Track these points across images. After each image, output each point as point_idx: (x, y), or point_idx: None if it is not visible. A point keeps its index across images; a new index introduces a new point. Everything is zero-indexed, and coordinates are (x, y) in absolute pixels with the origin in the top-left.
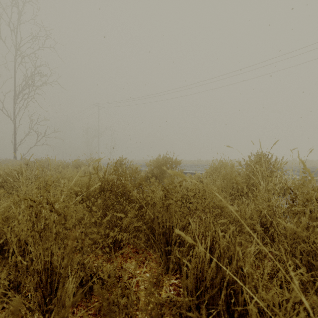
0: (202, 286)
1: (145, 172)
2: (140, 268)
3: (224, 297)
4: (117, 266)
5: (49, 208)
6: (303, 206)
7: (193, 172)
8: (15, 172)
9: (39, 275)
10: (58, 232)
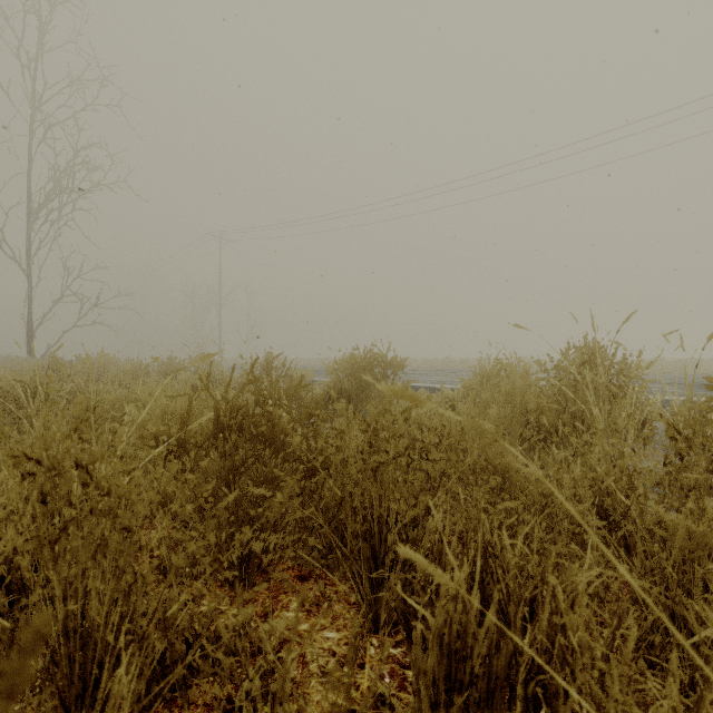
0: (464, 674)
1: (324, 387)
2: (311, 616)
3: (521, 707)
4: (252, 614)
5: (80, 478)
6: (708, 470)
7: (432, 386)
8: (22, 386)
9: (48, 650)
10: (102, 539)
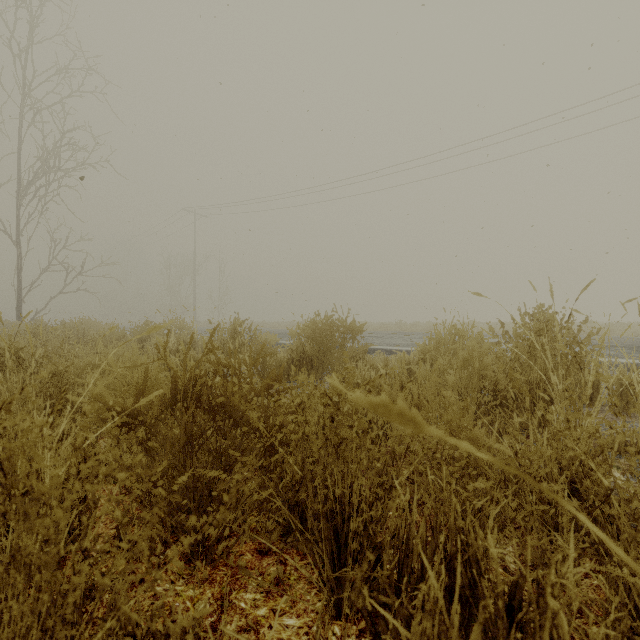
0: None
1: (288, 350)
2: (269, 599)
3: None
4: (205, 606)
5: None
6: None
7: (387, 348)
8: None
9: None
10: (16, 549)
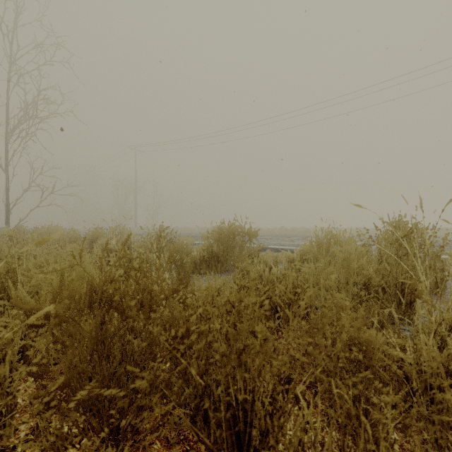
0: None
1: (200, 250)
2: None
3: None
4: None
5: None
6: None
7: (275, 247)
8: None
9: None
10: None
